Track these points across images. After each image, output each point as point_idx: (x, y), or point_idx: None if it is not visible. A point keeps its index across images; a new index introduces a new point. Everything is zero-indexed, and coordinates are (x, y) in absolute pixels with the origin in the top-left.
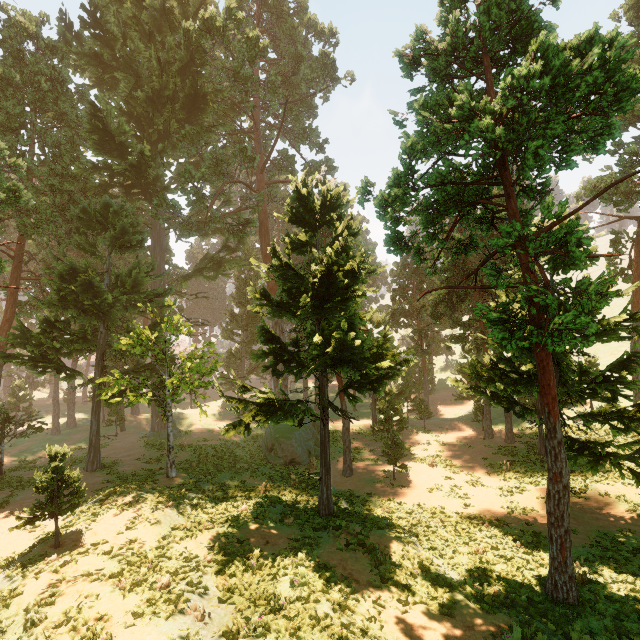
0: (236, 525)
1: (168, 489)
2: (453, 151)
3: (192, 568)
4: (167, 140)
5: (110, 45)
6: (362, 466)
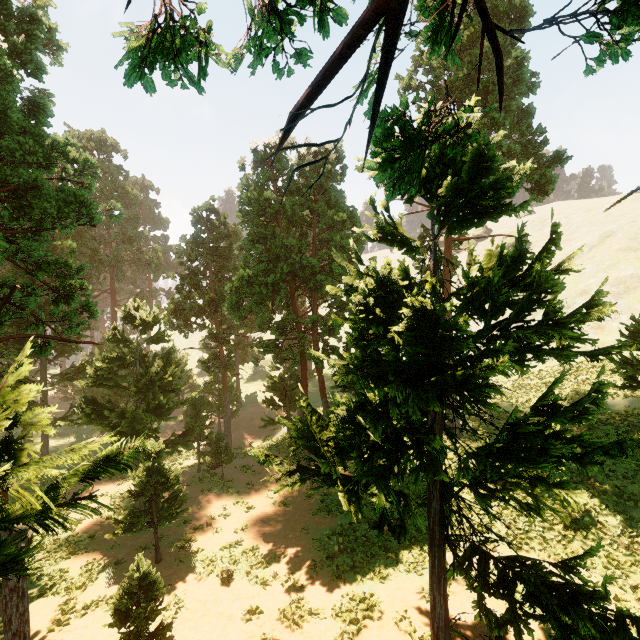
0: None
1: None
2: None
3: None
4: None
5: None
6: (76, 637)
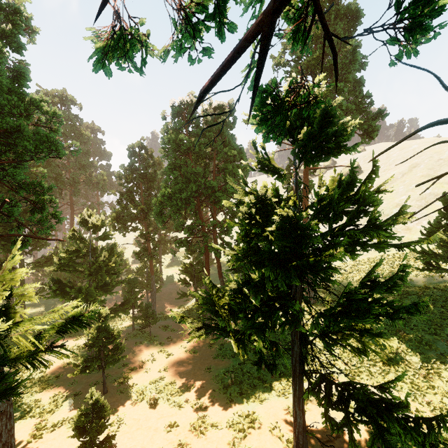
0: None
1: None
2: None
3: None
4: None
5: None
6: (47, 446)
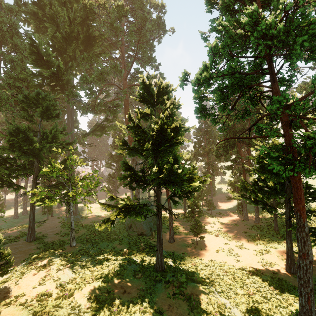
0: (106, 280)
1: (70, 254)
2: (237, 54)
3: (75, 315)
4: (74, 61)
5: (42, 8)
6: (179, 236)
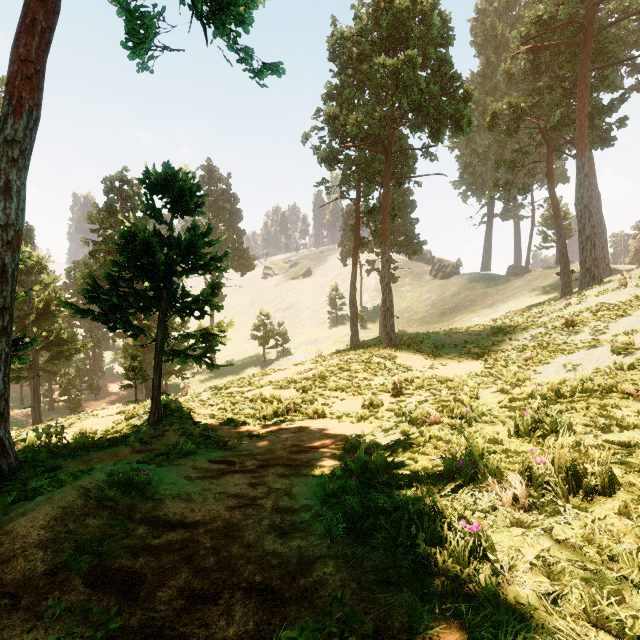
0: None
1: None
2: None
3: None
4: None
5: None
6: None
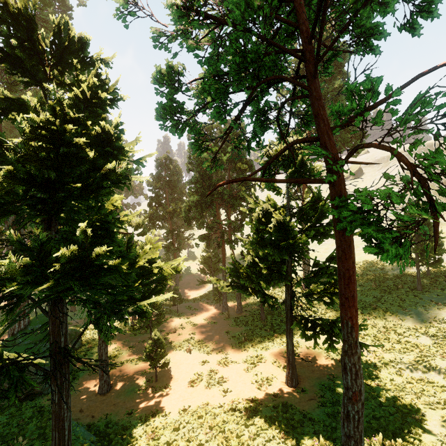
0: None
1: None
2: None
3: None
4: None
5: None
6: (122, 372)
